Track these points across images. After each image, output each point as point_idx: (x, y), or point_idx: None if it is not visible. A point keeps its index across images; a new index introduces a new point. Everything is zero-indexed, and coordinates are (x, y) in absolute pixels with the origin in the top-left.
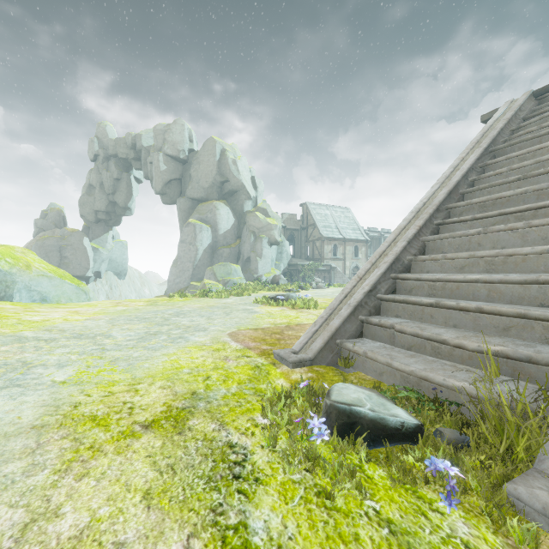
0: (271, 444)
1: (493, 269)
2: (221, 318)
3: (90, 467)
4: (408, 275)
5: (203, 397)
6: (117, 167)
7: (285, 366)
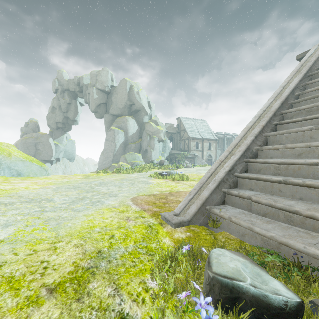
0: (159, 317)
1: None
2: (127, 187)
3: None
4: (257, 160)
5: (106, 256)
6: (69, 96)
7: (169, 226)
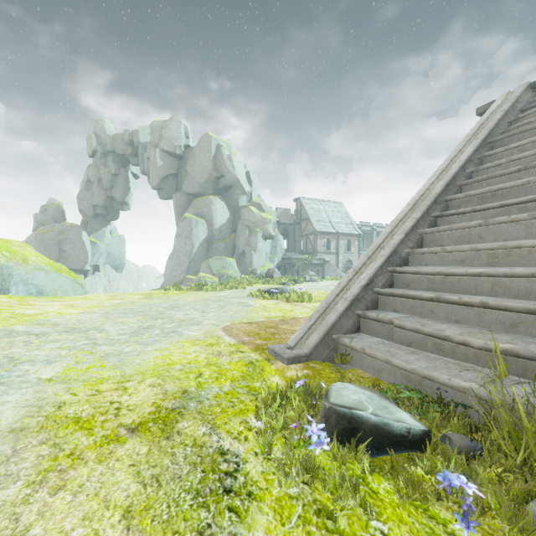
0: (265, 451)
1: (496, 262)
2: (216, 312)
3: (67, 479)
4: (406, 269)
5: (194, 396)
6: (114, 163)
7: (280, 362)
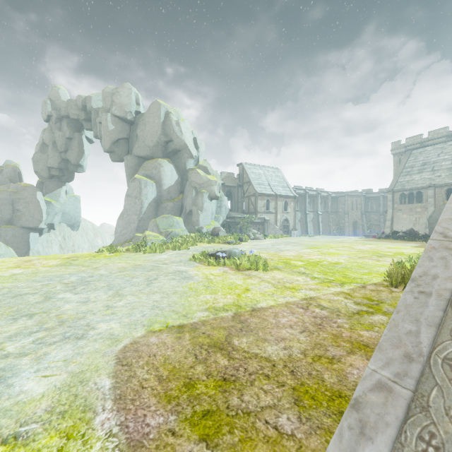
0: None
1: None
2: (135, 294)
3: None
4: None
5: None
6: (69, 127)
7: None
